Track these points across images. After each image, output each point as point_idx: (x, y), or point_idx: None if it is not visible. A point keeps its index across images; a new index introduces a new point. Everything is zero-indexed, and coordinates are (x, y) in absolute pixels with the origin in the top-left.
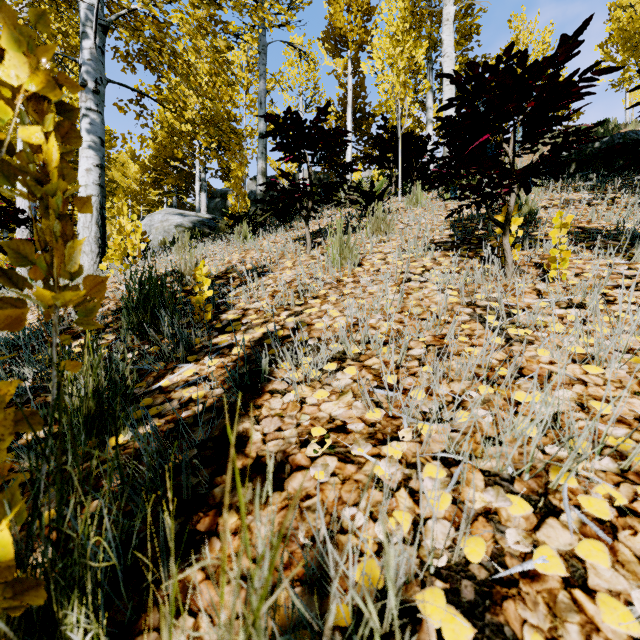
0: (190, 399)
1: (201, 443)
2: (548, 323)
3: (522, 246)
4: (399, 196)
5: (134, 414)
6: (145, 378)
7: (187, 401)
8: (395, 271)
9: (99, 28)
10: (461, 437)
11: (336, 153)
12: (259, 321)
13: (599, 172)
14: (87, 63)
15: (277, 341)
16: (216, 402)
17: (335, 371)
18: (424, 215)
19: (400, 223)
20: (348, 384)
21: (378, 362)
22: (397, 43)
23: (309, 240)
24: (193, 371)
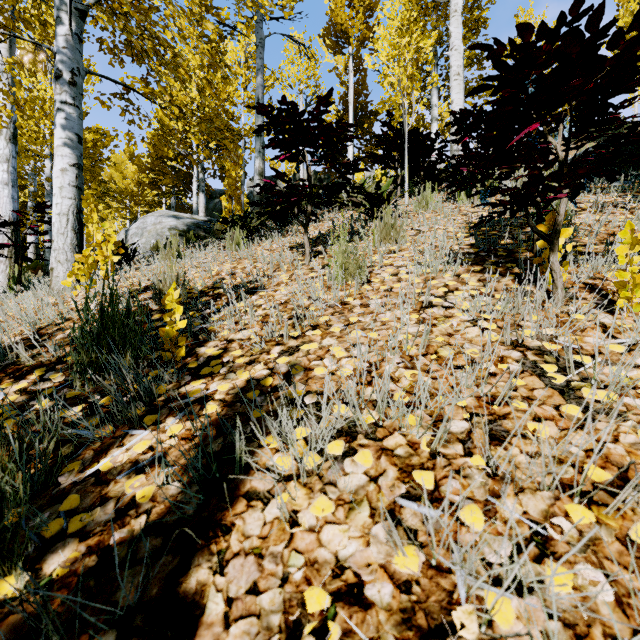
0: (132, 501)
1: (125, 615)
2: (636, 381)
3: (562, 260)
4: (406, 198)
5: (47, 528)
6: (83, 452)
7: (127, 505)
8: (413, 294)
9: (76, 13)
10: (567, 635)
11: (339, 150)
12: (243, 360)
13: (625, 172)
14: (62, 51)
15: (263, 396)
16: (166, 512)
17: (342, 456)
18: (436, 220)
19: (410, 229)
20: (362, 485)
21: (403, 443)
22: (404, 33)
23: (308, 250)
24: (147, 444)
